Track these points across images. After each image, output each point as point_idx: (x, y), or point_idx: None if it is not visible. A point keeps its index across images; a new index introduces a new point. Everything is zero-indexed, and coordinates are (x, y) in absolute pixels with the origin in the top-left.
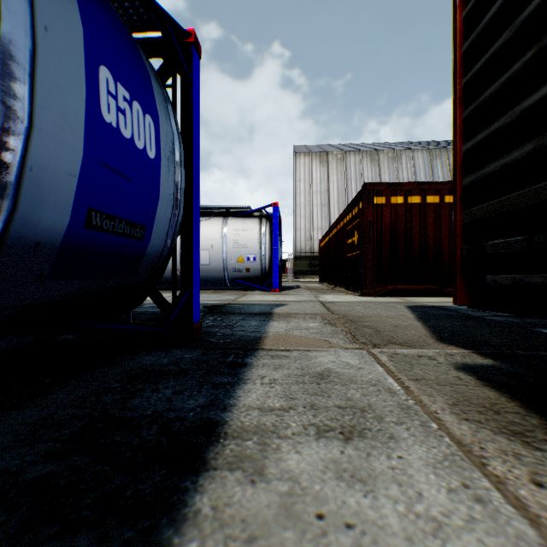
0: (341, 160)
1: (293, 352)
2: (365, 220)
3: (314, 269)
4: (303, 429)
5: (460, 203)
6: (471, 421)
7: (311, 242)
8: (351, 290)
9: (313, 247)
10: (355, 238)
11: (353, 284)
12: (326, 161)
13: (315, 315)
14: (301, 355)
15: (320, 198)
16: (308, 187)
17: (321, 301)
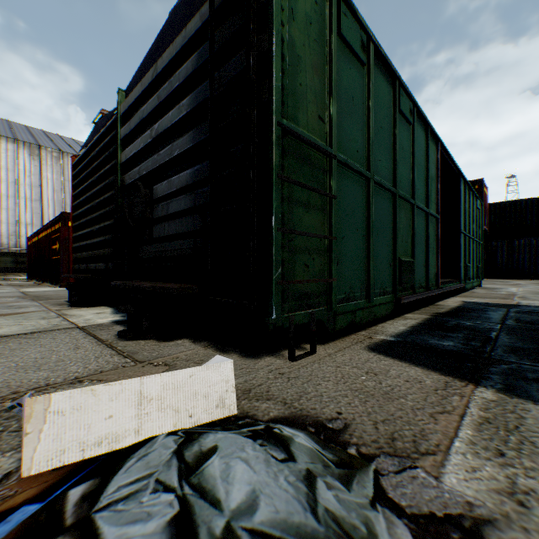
0: (58, 159)
1: (0, 304)
2: (63, 236)
3: (22, 266)
4: (5, 309)
5: (73, 252)
6: (53, 305)
7: (18, 237)
8: (56, 284)
9: (21, 243)
10: (58, 246)
11: (57, 279)
12: (40, 156)
13: (15, 297)
14: (4, 304)
15: (30, 192)
16: (13, 177)
17: (23, 291)
